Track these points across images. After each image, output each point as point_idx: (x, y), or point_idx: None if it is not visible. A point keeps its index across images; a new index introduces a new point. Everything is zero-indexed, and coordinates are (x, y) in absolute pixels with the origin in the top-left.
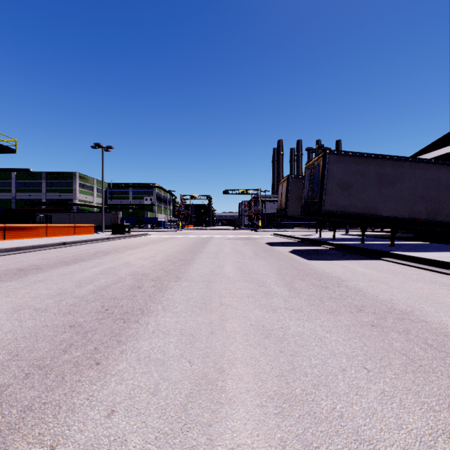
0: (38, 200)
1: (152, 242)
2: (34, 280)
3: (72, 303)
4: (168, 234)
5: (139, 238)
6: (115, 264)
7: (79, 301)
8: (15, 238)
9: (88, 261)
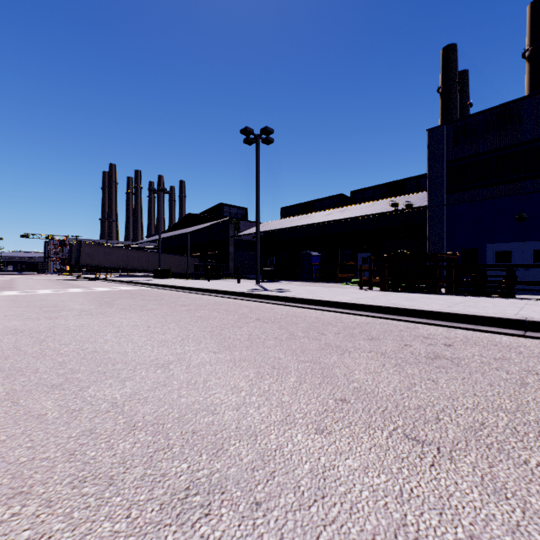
0: None
1: None
2: None
3: None
4: None
5: None
6: None
7: None
8: None
9: None
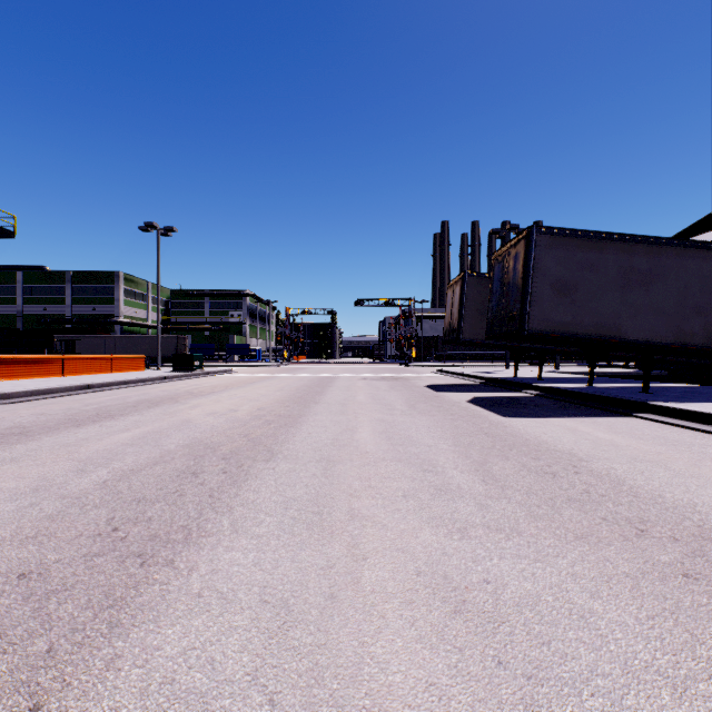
0: (58, 315)
1: (237, 385)
2: (2, 459)
3: (52, 512)
4: (265, 371)
5: (217, 378)
6: (164, 424)
7: (67, 508)
8: (9, 378)
9: (119, 418)
